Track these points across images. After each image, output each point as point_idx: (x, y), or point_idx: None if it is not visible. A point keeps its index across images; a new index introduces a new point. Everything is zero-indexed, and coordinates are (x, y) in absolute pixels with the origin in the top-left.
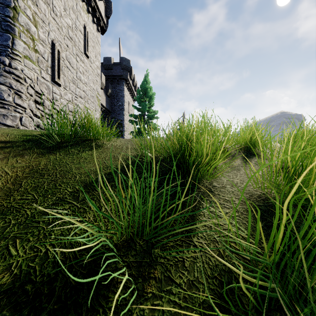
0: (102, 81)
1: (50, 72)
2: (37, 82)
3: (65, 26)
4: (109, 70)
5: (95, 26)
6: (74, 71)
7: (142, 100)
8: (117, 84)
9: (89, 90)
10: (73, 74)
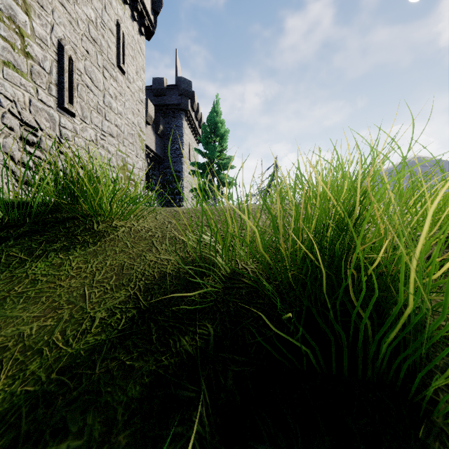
0: (149, 113)
1: (54, 93)
2: (29, 107)
3: (84, 19)
4: (161, 97)
5: (136, 25)
6: (99, 93)
7: (209, 141)
8: (173, 118)
9: (126, 125)
10: (97, 98)
